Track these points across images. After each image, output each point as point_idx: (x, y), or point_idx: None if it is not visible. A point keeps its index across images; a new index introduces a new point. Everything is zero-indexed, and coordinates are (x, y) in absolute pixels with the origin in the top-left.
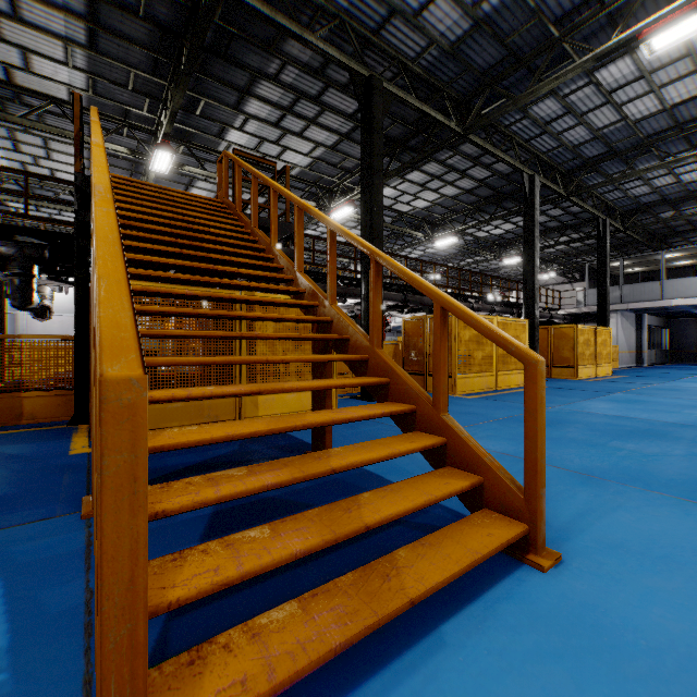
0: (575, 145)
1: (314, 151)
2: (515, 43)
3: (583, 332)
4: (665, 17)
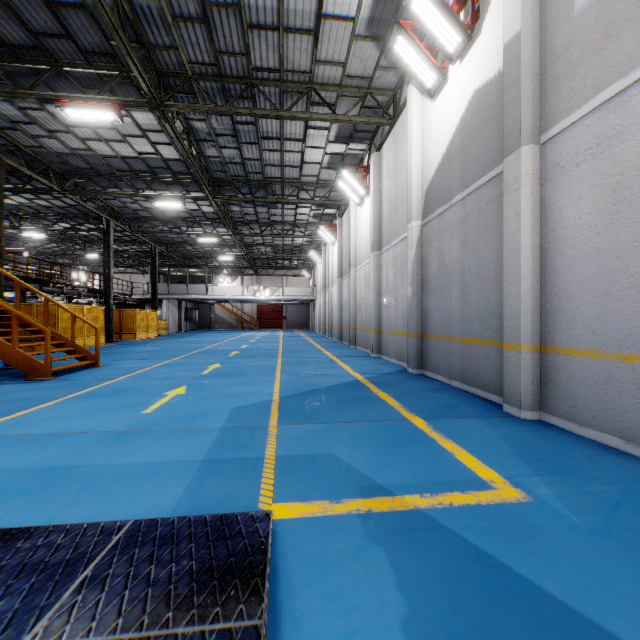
0: (135, 209)
1: None
2: (97, 167)
3: (140, 313)
4: (160, 197)
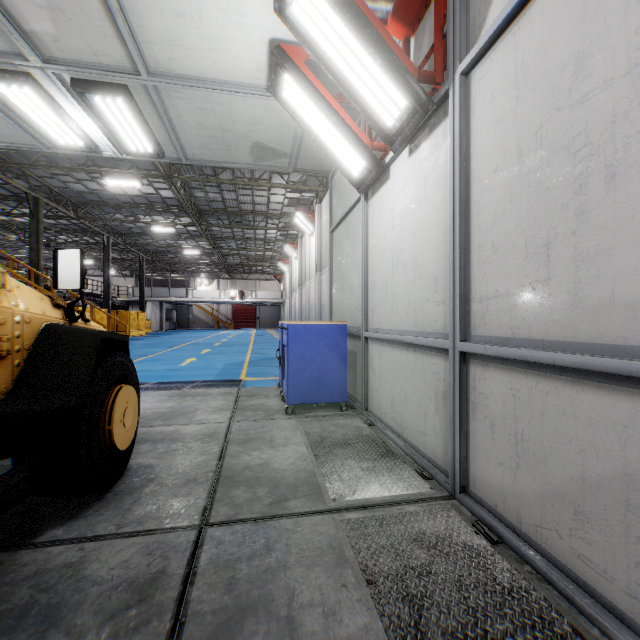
0: (129, 227)
1: None
2: (107, 200)
3: (133, 314)
4: (157, 223)
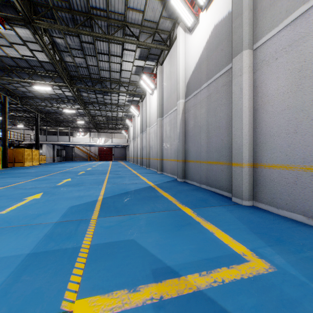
0: (23, 91)
1: None
2: None
3: (27, 151)
4: (37, 83)
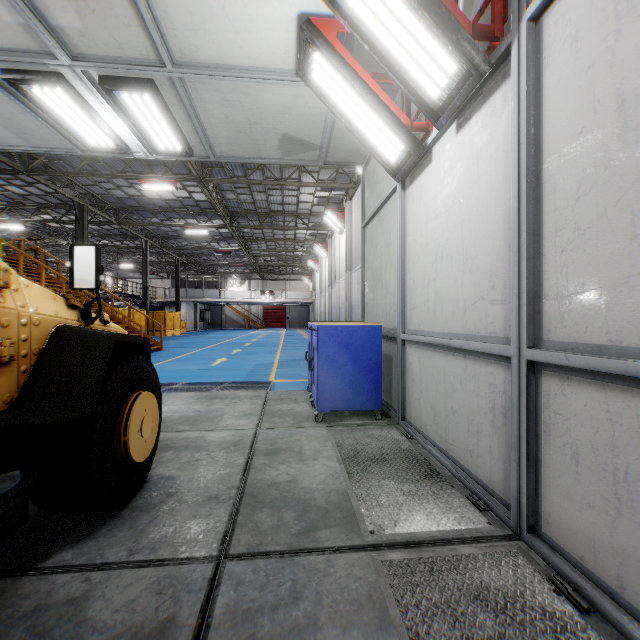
0: (165, 231)
1: (3, 191)
2: (144, 205)
3: (169, 315)
4: (190, 226)
